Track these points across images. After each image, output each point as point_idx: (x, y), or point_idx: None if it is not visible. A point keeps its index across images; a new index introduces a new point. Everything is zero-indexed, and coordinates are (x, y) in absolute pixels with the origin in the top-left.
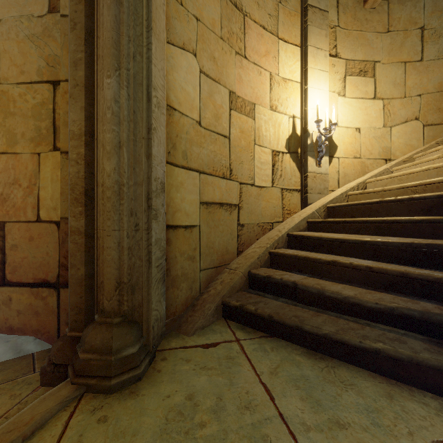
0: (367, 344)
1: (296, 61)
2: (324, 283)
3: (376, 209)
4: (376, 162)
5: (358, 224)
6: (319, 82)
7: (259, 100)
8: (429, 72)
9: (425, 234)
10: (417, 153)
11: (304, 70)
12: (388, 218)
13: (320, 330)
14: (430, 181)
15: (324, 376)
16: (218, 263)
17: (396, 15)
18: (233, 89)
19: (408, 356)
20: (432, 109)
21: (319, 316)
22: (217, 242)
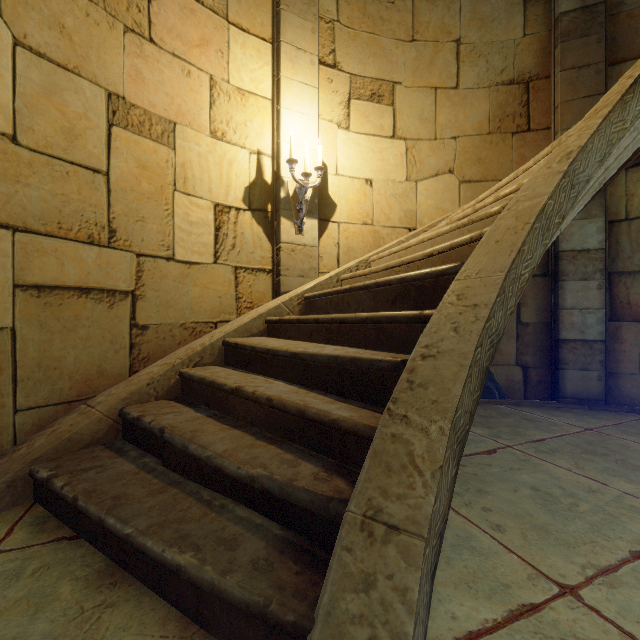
0: (170, 556)
1: (264, 64)
2: (207, 428)
3: (348, 301)
4: (396, 232)
5: (311, 325)
6: (301, 101)
7: (185, 118)
8: (467, 105)
9: (370, 341)
10: (443, 220)
11: (276, 80)
12: (337, 315)
13: (124, 527)
14: (411, 257)
15: (62, 633)
16: (75, 395)
17: (424, 18)
18: (119, 91)
19: (210, 580)
20: (471, 158)
21: (160, 494)
22: (72, 358)
